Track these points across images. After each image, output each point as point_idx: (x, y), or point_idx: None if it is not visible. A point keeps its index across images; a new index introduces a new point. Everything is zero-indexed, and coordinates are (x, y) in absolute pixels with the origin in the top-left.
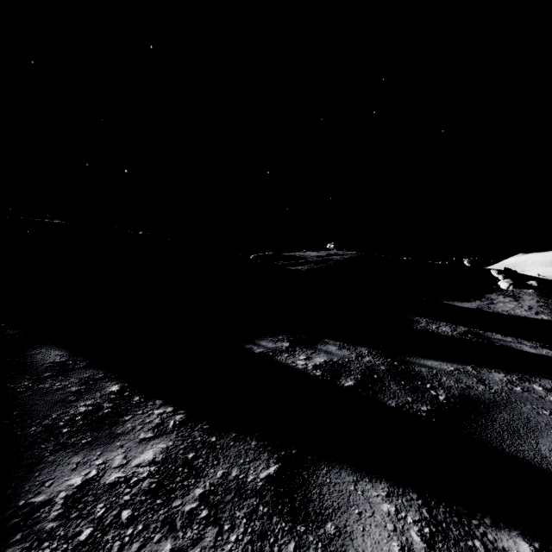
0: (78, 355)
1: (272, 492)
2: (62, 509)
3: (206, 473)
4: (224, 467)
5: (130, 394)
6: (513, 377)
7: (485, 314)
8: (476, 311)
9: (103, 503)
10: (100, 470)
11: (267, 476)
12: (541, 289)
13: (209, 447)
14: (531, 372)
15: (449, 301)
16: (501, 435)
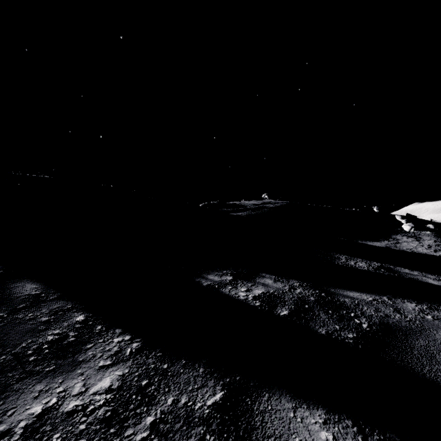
0: (51, 288)
1: (218, 419)
2: (20, 440)
3: (157, 401)
4: (174, 395)
5: (93, 324)
6: (423, 306)
7: (393, 251)
8: (385, 249)
9: (60, 433)
10: (60, 398)
11: (214, 403)
12: (437, 231)
13: (161, 374)
14: (438, 301)
15: (363, 241)
16: (420, 360)
